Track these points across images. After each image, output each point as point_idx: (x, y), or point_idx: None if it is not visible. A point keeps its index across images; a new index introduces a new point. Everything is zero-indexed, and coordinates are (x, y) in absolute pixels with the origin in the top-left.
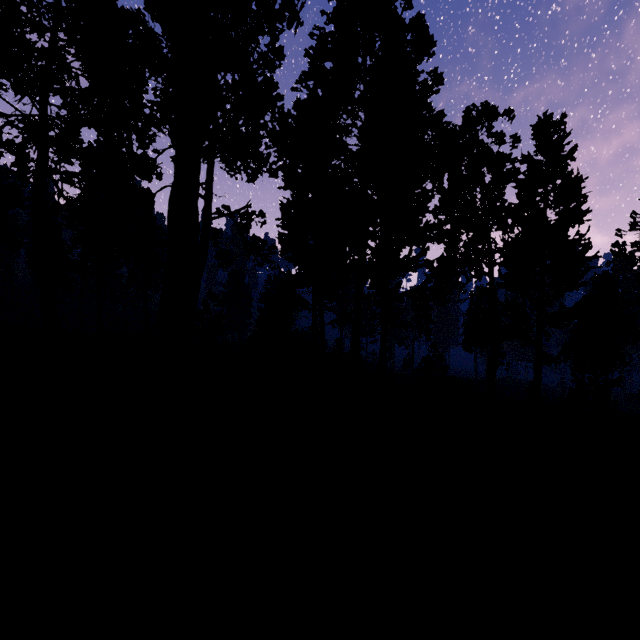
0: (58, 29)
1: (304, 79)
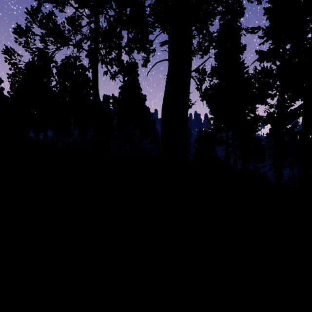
0: None
1: None
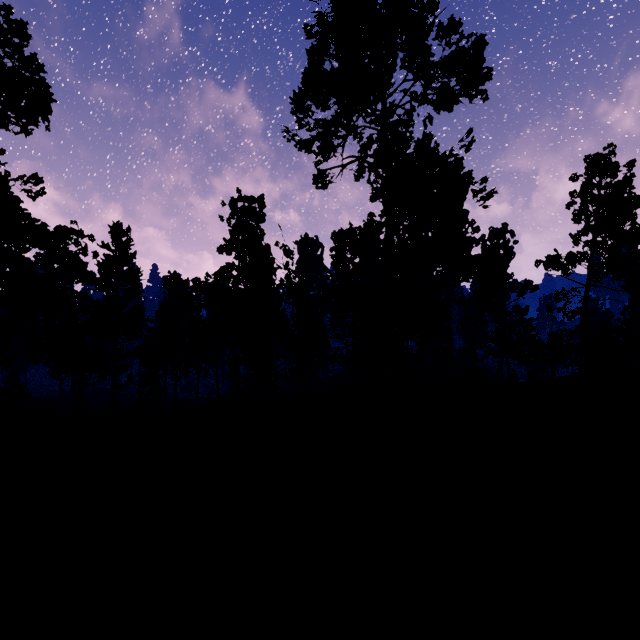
0: None
1: None
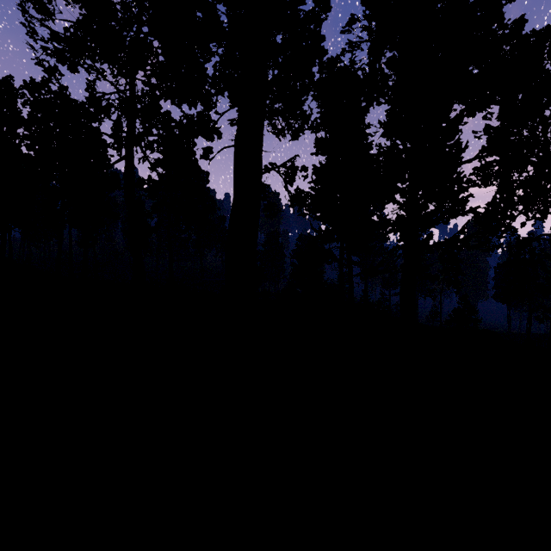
0: (143, 21)
1: (354, 20)
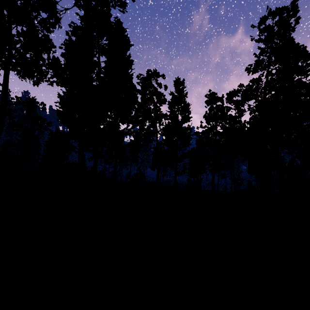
0: None
1: (66, 44)
